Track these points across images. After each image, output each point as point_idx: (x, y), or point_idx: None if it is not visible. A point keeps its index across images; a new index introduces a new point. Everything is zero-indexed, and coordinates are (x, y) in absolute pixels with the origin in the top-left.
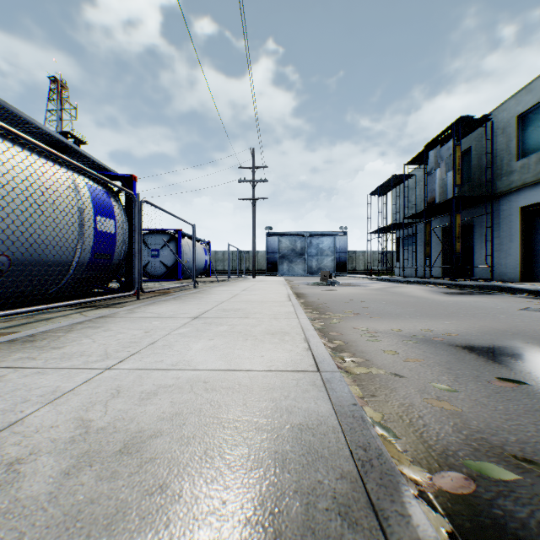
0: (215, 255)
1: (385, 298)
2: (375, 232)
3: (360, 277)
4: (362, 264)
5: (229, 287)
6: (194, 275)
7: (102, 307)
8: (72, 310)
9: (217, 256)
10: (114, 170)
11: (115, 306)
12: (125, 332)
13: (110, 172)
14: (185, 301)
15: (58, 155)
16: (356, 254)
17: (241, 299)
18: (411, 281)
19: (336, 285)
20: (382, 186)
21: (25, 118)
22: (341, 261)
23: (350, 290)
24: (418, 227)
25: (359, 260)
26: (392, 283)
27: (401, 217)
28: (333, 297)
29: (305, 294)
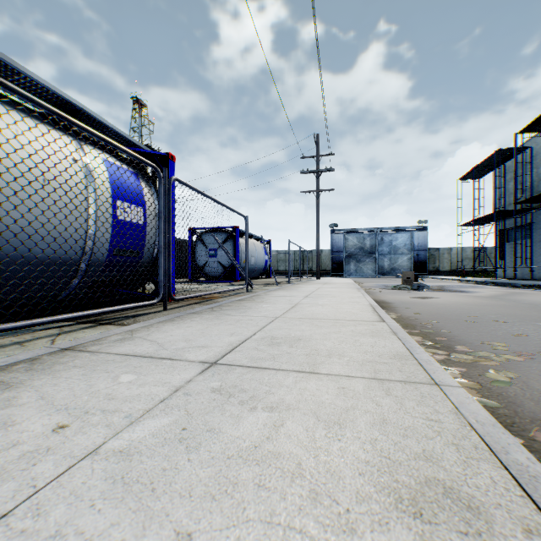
0: (277, 255)
1: (527, 314)
2: (467, 224)
3: (448, 279)
4: (447, 263)
5: (288, 291)
6: (247, 276)
7: (104, 323)
8: (56, 329)
9: (278, 256)
10: (145, 147)
11: (122, 322)
12: (13, 424)
13: (139, 148)
14: (222, 315)
15: (7, 86)
16: (439, 252)
17: (303, 313)
18: (534, 285)
19: (424, 290)
20: (478, 167)
21: (2, 59)
22: (419, 260)
23: (452, 298)
24: (532, 215)
25: (443, 258)
26: (504, 288)
27: (505, 204)
28: (437, 309)
29: (389, 302)
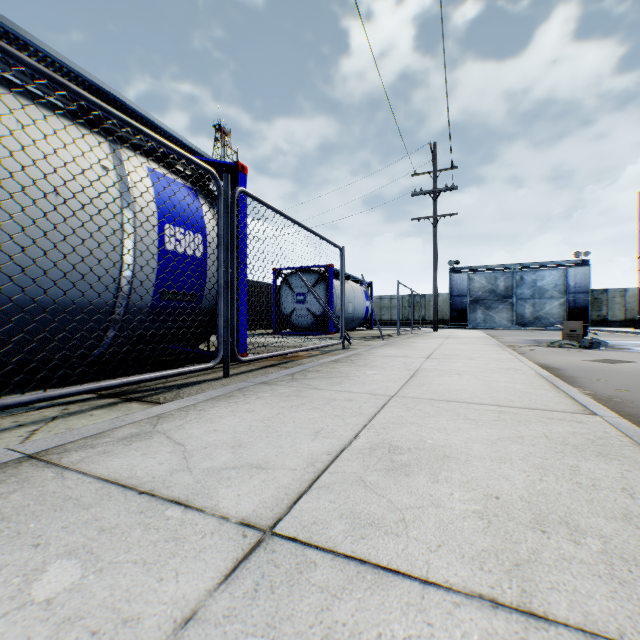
0: (380, 301)
1: None
2: None
3: (626, 332)
4: (618, 310)
5: (399, 348)
6: (343, 328)
7: (131, 398)
8: (60, 407)
9: (382, 302)
10: (207, 155)
11: (157, 397)
12: None
13: (198, 156)
14: (304, 389)
15: None
16: (606, 294)
17: (433, 388)
18: None
19: (600, 348)
20: None
21: None
22: (576, 305)
23: None
24: None
25: (613, 304)
26: None
27: None
28: None
29: (556, 368)
